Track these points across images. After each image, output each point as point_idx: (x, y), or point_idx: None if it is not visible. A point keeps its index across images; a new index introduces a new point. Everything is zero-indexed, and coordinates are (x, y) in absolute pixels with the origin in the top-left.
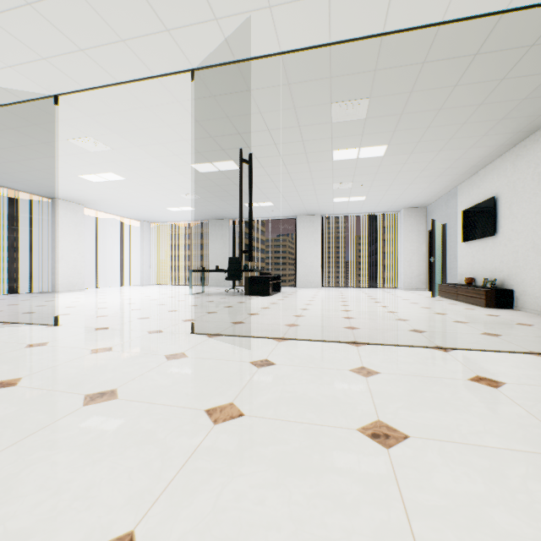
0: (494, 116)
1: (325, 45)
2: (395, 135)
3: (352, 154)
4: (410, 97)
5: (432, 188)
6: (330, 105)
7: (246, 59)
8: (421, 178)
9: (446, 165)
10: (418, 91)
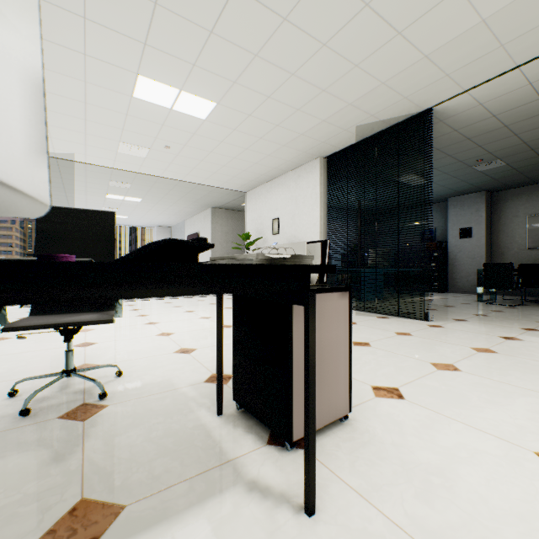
0: (191, 200)
1: (111, 168)
2: (146, 196)
3: (120, 197)
4: (152, 188)
5: (172, 219)
6: (110, 180)
7: (64, 159)
8: (164, 214)
9: (177, 211)
10: (156, 187)
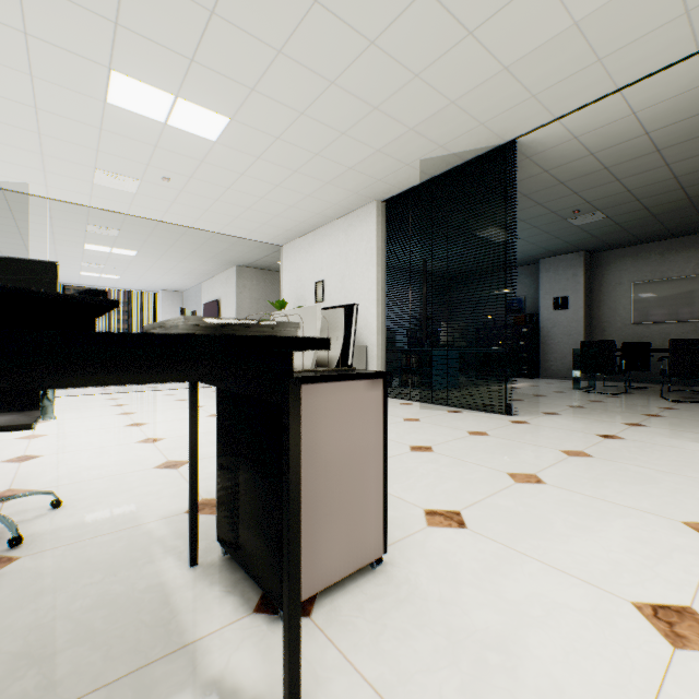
0: (207, 256)
1: (87, 206)
2: (143, 248)
3: (105, 249)
4: (150, 237)
5: (184, 281)
6: (87, 224)
7: (14, 190)
8: (172, 274)
9: (189, 270)
10: (155, 236)
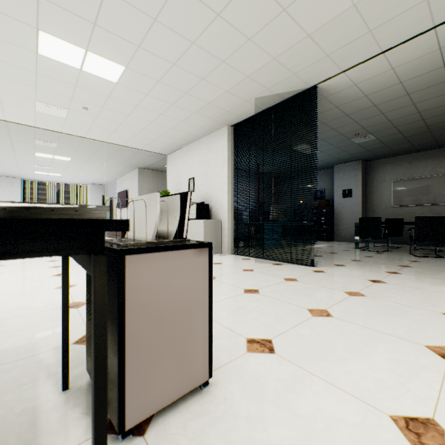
0: (118, 161)
1: (33, 126)
2: (75, 156)
3: (49, 156)
4: (79, 148)
5: (104, 178)
6: (35, 139)
7: None
8: (96, 173)
9: (107, 170)
10: (82, 148)
